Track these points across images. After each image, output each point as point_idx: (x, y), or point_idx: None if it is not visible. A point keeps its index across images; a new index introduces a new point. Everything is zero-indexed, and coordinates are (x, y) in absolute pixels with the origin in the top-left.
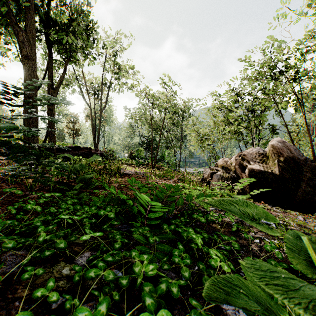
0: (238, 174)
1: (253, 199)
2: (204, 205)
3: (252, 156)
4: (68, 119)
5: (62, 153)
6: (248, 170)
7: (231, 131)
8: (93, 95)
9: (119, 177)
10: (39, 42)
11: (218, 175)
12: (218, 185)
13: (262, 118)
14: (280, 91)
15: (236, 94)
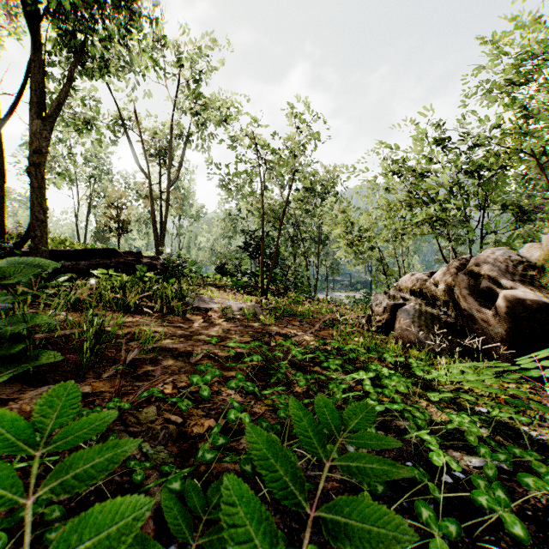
0: (468, 310)
1: (523, 380)
2: (507, 515)
3: (499, 268)
4: (109, 202)
5: (74, 262)
6: (506, 301)
7: (429, 216)
8: (156, 157)
9: (180, 317)
10: (5, 8)
11: (410, 311)
12: (416, 335)
13: (498, 186)
14: (535, 131)
15: (439, 139)
